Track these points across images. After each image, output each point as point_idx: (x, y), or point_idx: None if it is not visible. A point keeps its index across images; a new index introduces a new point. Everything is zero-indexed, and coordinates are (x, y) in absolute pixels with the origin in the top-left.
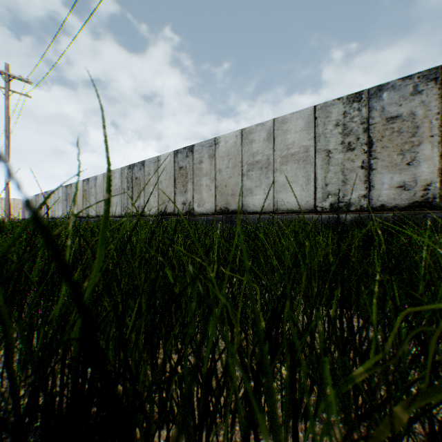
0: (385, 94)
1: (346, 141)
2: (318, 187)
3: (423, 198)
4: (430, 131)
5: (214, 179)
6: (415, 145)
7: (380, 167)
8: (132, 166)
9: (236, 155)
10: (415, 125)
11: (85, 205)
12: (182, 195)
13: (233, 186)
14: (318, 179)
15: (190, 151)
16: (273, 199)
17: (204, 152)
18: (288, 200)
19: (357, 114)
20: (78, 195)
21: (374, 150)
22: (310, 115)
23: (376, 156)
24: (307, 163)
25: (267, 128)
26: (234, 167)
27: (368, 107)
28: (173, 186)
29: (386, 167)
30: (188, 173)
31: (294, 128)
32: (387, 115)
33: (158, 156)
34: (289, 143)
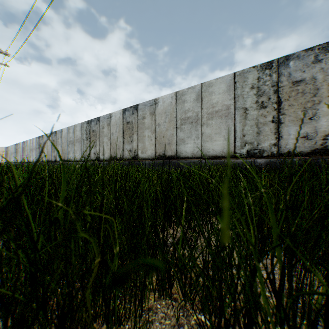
0: (291, 62)
1: (260, 100)
2: (237, 137)
3: (322, 146)
4: (328, 92)
5: (154, 131)
6: (316, 103)
7: (287, 121)
8: (90, 121)
9: (172, 112)
10: (316, 87)
11: (53, 152)
12: (129, 144)
13: (169, 136)
14: (237, 131)
15: (135, 109)
16: (201, 147)
17: (146, 110)
18: (213, 148)
19: (268, 79)
20: (48, 144)
21: (282, 108)
22: (231, 80)
23: (284, 112)
24: (228, 118)
25: (196, 91)
26: (170, 122)
27: (277, 73)
28: (121, 137)
29: (292, 121)
30: (133, 126)
31: (218, 90)
32: (293, 80)
33: (110, 113)
34: (213, 102)
